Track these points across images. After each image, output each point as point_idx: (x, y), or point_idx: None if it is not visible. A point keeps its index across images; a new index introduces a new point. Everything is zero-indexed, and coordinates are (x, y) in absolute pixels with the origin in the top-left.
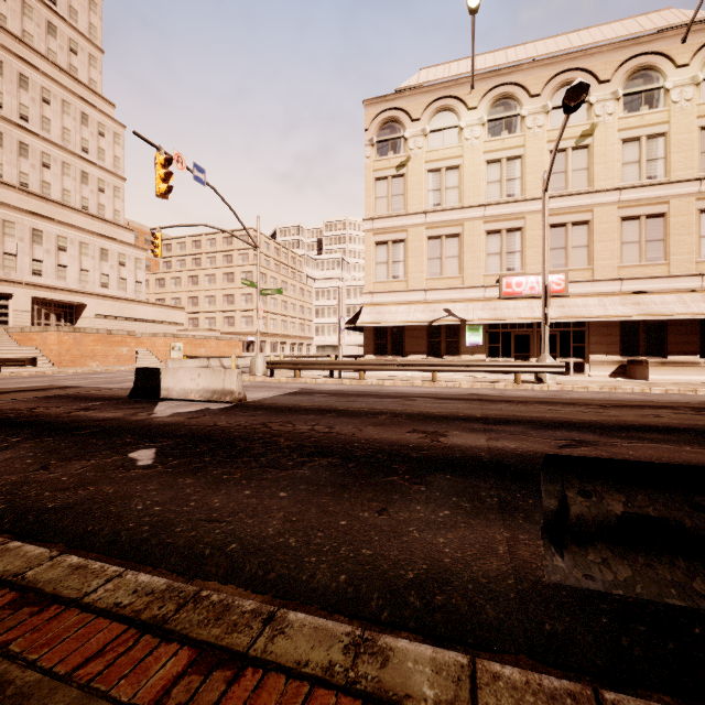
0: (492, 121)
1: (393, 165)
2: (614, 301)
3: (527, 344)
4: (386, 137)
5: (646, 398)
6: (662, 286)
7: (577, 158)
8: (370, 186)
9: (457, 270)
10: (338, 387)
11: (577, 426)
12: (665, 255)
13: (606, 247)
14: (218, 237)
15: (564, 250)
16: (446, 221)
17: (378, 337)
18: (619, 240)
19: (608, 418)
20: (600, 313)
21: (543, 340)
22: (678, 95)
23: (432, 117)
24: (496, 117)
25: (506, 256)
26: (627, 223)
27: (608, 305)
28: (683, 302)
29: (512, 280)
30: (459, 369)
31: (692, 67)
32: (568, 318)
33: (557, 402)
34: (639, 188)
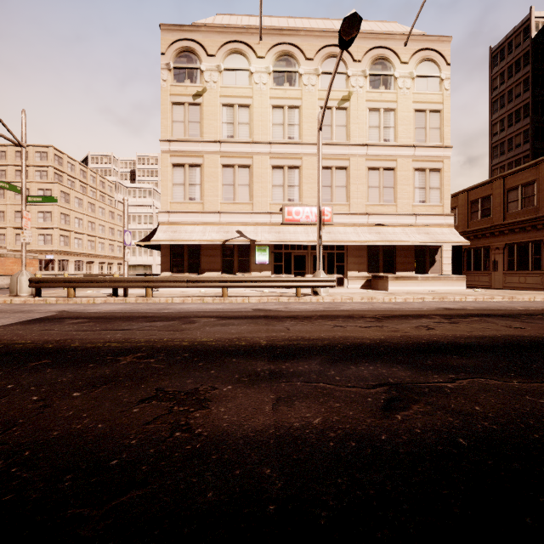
0: (277, 72)
1: (190, 93)
2: (364, 230)
3: (303, 263)
4: (183, 64)
5: (399, 306)
6: (393, 221)
7: (339, 116)
8: (167, 109)
9: (248, 197)
10: (114, 307)
11: (376, 352)
12: (395, 198)
13: (358, 188)
14: (9, 150)
15: (330, 188)
16: (239, 153)
17: (175, 255)
18: (367, 184)
19: (393, 334)
20: (356, 239)
21: (318, 259)
22: (402, 83)
23: (226, 56)
24: (280, 69)
25: (287, 188)
26: (371, 172)
27: (360, 233)
28: (406, 233)
29: (292, 209)
30: (248, 285)
31: (410, 65)
32: (334, 242)
33: (337, 316)
34: (379, 147)
